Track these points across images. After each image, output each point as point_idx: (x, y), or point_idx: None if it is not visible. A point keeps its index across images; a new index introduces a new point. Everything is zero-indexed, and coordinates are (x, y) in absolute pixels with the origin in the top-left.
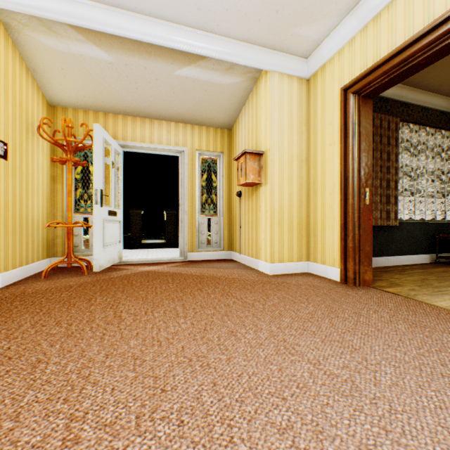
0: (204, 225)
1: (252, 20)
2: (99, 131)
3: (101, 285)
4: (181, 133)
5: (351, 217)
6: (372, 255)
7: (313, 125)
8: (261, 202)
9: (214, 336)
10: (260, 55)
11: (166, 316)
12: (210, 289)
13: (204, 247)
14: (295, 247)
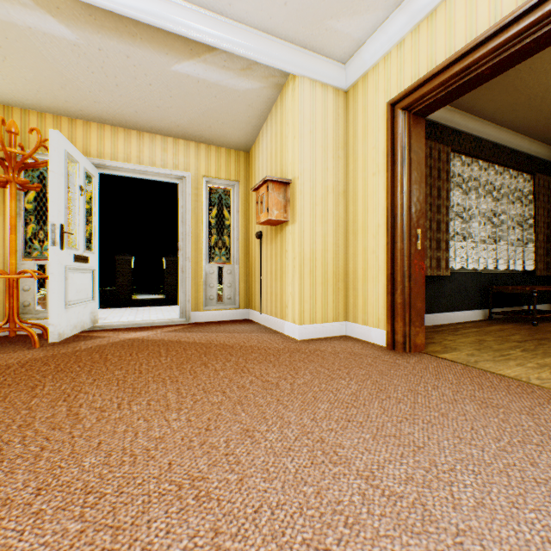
0: (214, 275)
1: (276, 2)
2: (58, 141)
3: (58, 363)
4: (182, 152)
5: (401, 265)
6: None
7: (352, 149)
8: (288, 246)
9: (221, 440)
10: (286, 53)
11: (150, 409)
12: (219, 363)
13: (213, 304)
14: (331, 303)
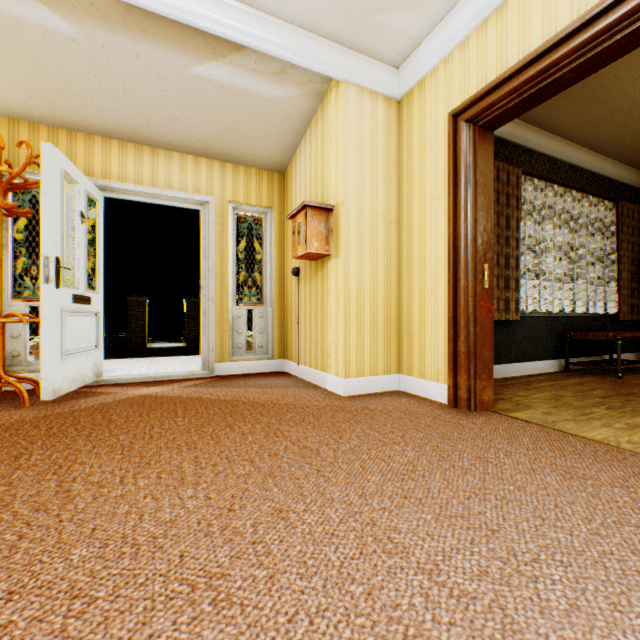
0: (243, 319)
1: None
2: (52, 157)
3: (50, 426)
4: (205, 173)
5: (464, 307)
6: None
7: (407, 170)
8: (331, 285)
9: (247, 523)
10: (329, 54)
11: (160, 484)
12: (247, 425)
13: (242, 353)
14: (381, 352)
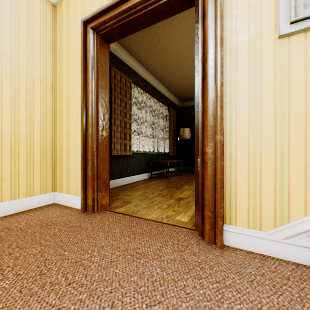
0: None
1: None
2: None
3: None
4: None
5: (91, 147)
6: (115, 178)
7: (59, 53)
8: None
9: None
10: None
11: None
12: None
13: None
14: (38, 178)
